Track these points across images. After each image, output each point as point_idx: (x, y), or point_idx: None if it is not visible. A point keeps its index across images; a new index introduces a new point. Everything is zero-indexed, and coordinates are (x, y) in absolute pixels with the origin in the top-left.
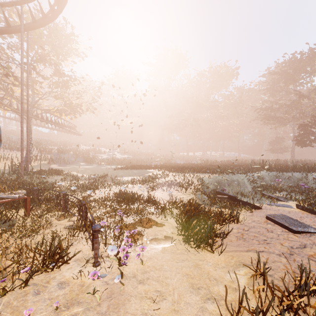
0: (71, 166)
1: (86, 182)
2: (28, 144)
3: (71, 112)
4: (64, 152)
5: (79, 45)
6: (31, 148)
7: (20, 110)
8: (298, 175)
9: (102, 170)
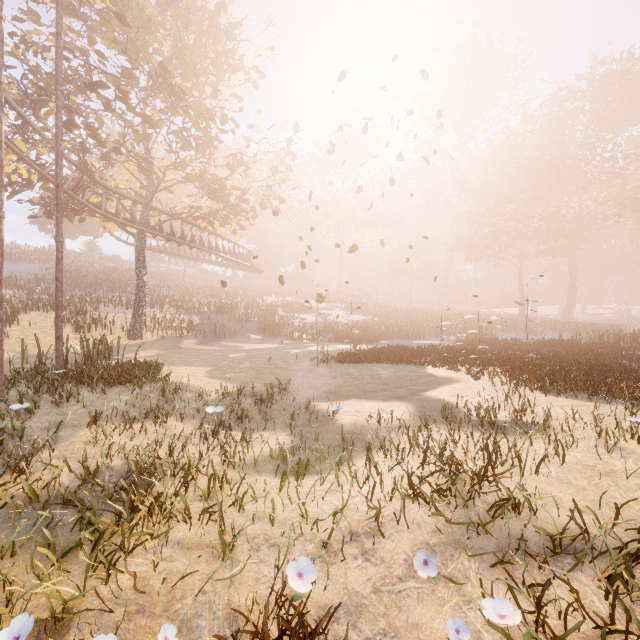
0: (227, 343)
1: (151, 451)
2: (61, 287)
3: (228, 215)
4: (223, 309)
5: (246, 50)
6: (143, 302)
7: (121, 217)
8: None
9: (284, 361)
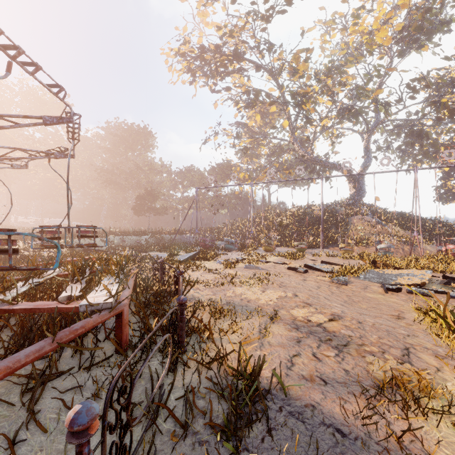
0: None
1: None
2: None
3: None
4: None
5: None
6: None
7: None
8: (136, 237)
9: None
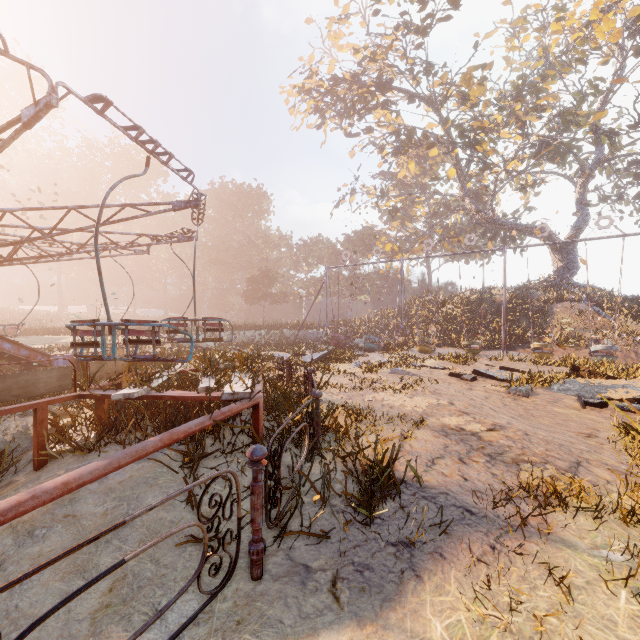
0: None
1: None
2: None
3: None
4: None
5: None
6: None
7: None
8: (249, 333)
9: None
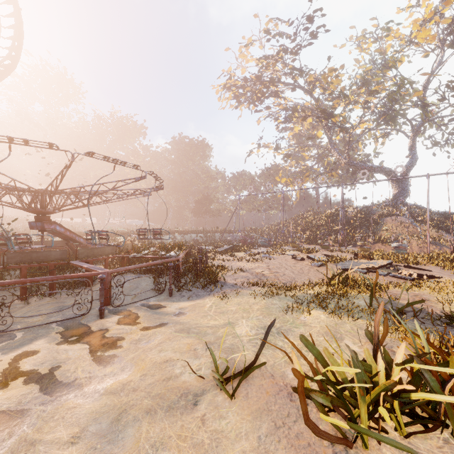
0: None
1: None
2: None
3: None
4: None
5: None
6: None
7: None
8: (194, 235)
9: None
